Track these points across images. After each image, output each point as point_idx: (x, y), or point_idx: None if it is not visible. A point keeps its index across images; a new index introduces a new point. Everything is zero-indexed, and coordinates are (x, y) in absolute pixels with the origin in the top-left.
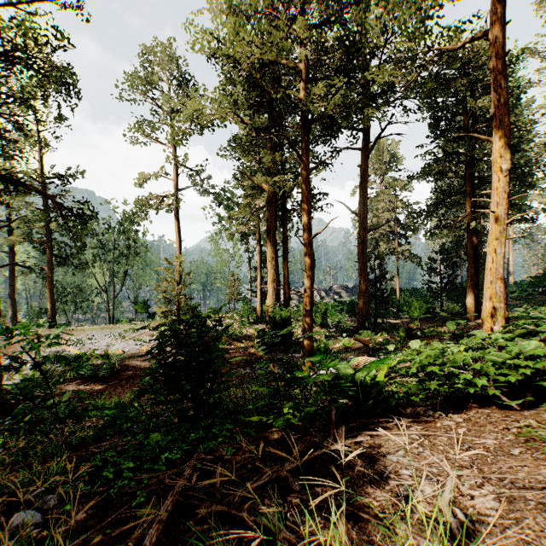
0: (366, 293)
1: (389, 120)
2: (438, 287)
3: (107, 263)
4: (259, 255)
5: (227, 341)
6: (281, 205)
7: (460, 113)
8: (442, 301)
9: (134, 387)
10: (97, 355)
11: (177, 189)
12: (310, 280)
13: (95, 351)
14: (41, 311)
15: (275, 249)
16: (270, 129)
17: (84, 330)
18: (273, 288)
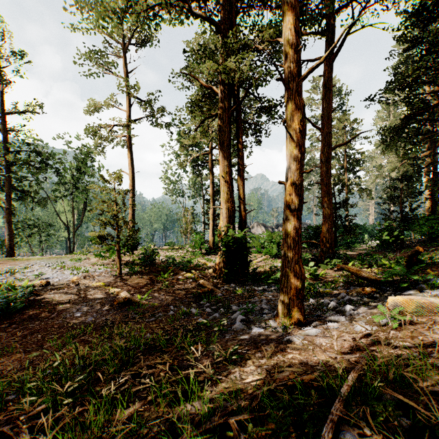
0: (331, 218)
1: (369, 2)
2: (397, 217)
3: (65, 196)
4: (211, 184)
5: (174, 271)
6: (236, 113)
7: (438, 13)
8: (402, 231)
9: (17, 337)
10: (11, 286)
11: (129, 121)
12: (300, 154)
13: (20, 281)
14: (3, 243)
15: (228, 163)
16: (223, 22)
17: (29, 260)
18: (226, 209)
